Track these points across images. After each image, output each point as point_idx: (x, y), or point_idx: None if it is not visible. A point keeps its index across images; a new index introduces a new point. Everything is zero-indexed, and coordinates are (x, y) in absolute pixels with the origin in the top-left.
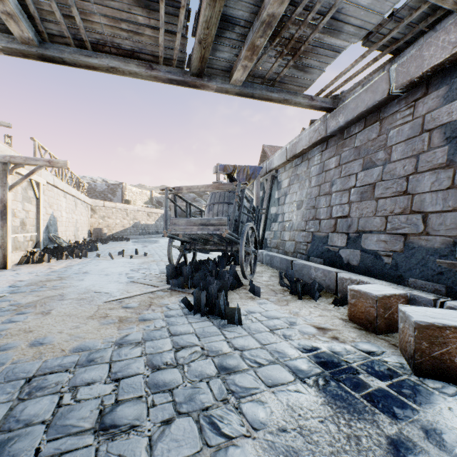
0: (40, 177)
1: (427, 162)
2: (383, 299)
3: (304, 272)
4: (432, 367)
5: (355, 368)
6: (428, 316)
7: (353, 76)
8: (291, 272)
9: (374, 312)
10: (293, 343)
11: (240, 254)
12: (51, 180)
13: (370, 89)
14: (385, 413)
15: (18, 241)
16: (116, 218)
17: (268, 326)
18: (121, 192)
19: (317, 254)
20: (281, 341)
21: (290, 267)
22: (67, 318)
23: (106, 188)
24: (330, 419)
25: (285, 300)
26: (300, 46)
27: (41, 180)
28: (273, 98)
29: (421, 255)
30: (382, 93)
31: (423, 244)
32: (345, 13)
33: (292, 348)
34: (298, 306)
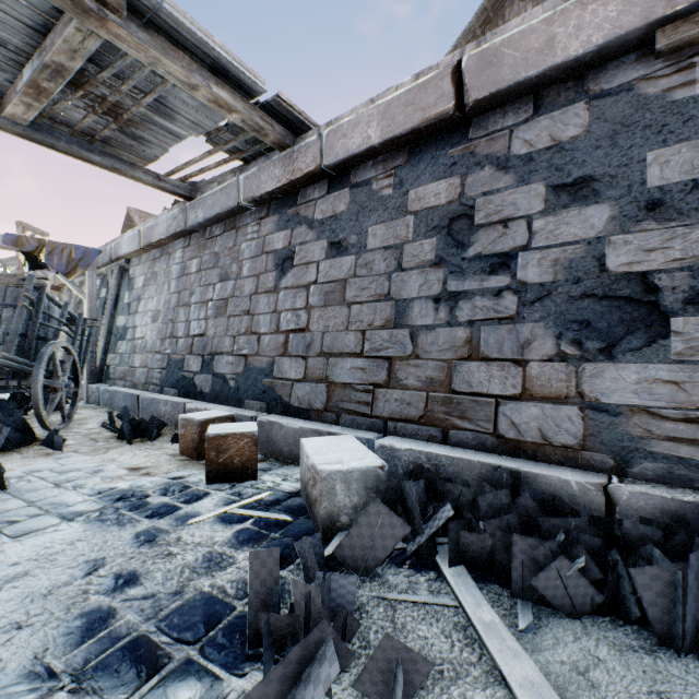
0: None
1: (264, 284)
2: (207, 423)
3: (153, 409)
4: (219, 473)
5: (149, 494)
6: (224, 429)
7: (207, 168)
8: (124, 410)
9: (198, 438)
10: (84, 491)
11: (34, 391)
12: None
13: (225, 191)
14: (151, 518)
15: None
16: None
17: (56, 482)
18: None
19: (172, 383)
20: (67, 493)
21: (137, 405)
22: None
23: None
24: (84, 539)
25: (106, 448)
26: (123, 112)
27: None
28: (93, 160)
29: (255, 376)
30: (234, 201)
31: (256, 365)
32: (172, 103)
33: (79, 495)
34: (121, 452)
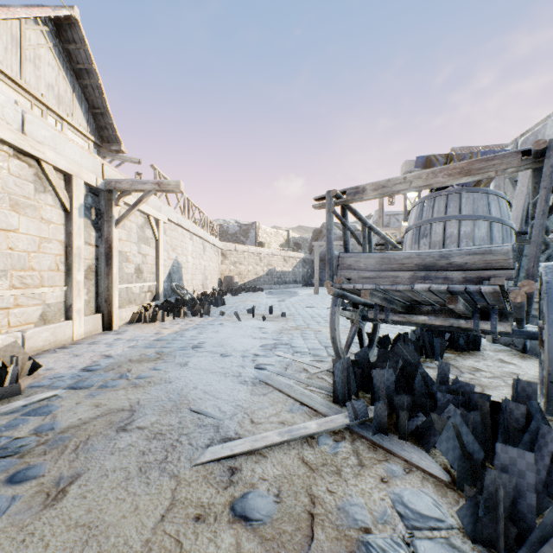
0: (159, 213)
1: None
2: None
3: None
4: None
5: None
6: None
7: None
8: None
9: None
10: None
11: (548, 351)
12: (174, 217)
13: None
14: None
15: (132, 293)
16: (248, 264)
17: None
18: (254, 233)
19: None
20: None
21: None
22: (75, 547)
23: (238, 230)
24: None
25: None
26: None
27: (160, 216)
28: None
29: None
30: None
31: None
32: None
33: None
34: None
